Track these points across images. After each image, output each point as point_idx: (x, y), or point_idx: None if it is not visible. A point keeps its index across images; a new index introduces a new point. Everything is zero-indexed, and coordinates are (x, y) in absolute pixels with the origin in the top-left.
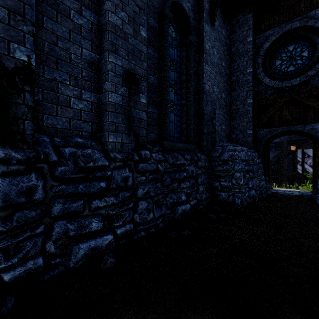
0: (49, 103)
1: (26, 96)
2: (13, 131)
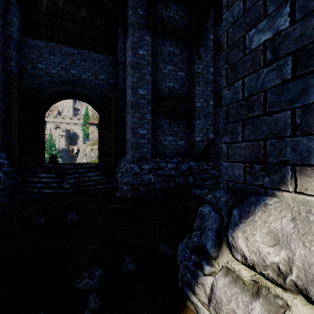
0: (213, 146)
1: (212, 147)
2: (210, 157)
